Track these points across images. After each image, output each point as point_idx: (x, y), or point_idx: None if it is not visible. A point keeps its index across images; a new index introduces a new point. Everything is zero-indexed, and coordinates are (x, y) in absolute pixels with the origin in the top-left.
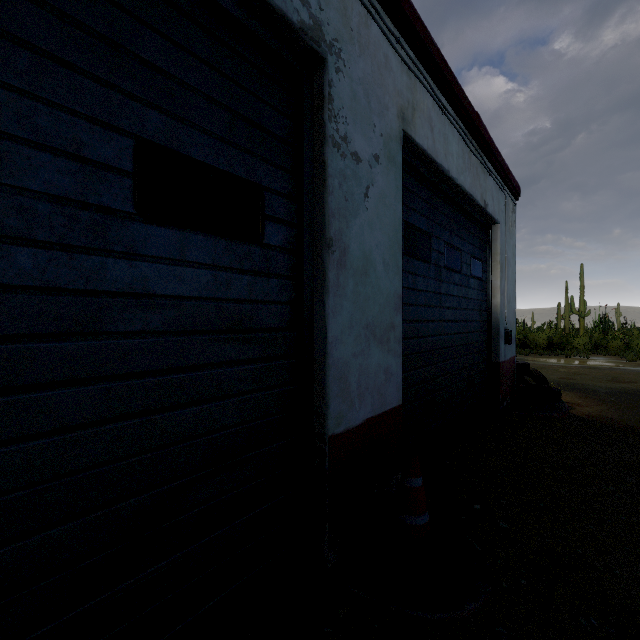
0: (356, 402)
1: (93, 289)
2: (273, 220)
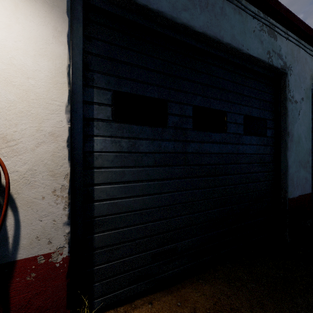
0: (295, 188)
1: (237, 153)
2: (268, 128)
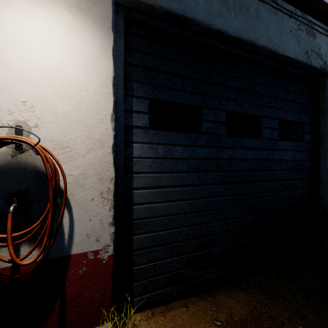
0: None
1: (272, 159)
2: (306, 133)
